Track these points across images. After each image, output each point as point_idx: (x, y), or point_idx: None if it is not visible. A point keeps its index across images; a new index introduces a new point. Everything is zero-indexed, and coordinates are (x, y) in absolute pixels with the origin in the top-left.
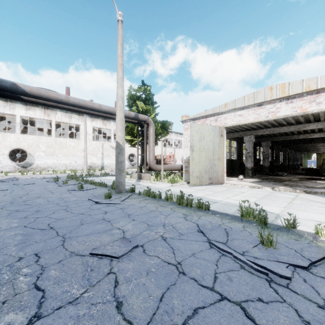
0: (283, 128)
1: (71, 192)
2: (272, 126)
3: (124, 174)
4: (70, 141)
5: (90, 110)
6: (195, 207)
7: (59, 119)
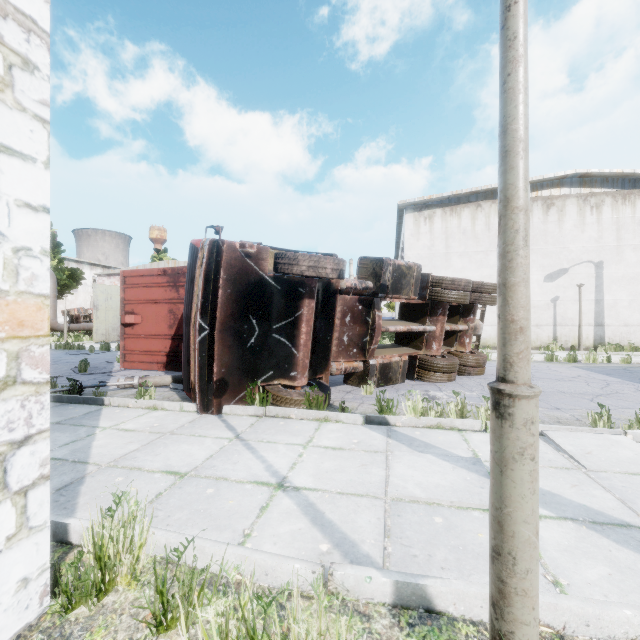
0: None
1: None
2: None
3: None
4: None
5: None
6: (77, 349)
7: None
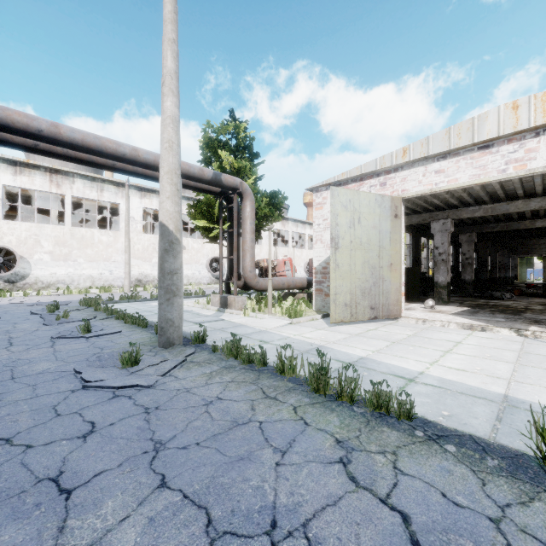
0: (514, 204)
1: (57, 342)
2: (491, 201)
3: (178, 302)
4: (100, 234)
5: (112, 159)
6: (365, 404)
7: (78, 193)
